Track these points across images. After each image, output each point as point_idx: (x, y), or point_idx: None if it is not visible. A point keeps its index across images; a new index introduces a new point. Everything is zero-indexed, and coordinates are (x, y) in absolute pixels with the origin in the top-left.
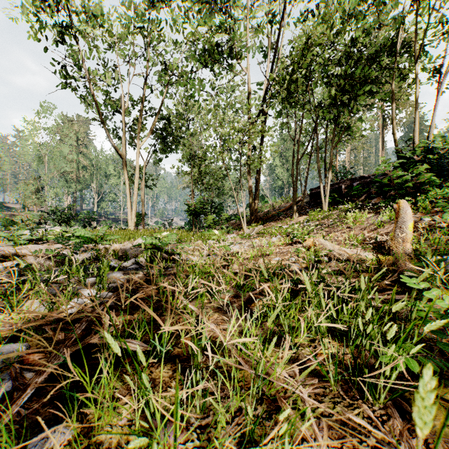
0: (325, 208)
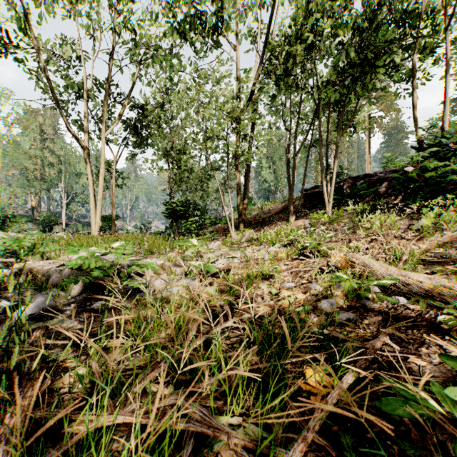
0: (329, 210)
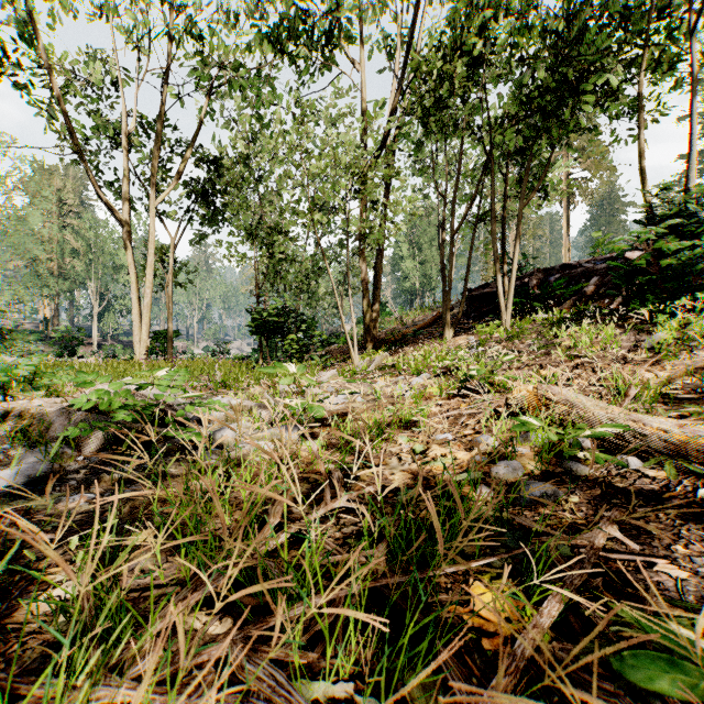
0: (507, 321)
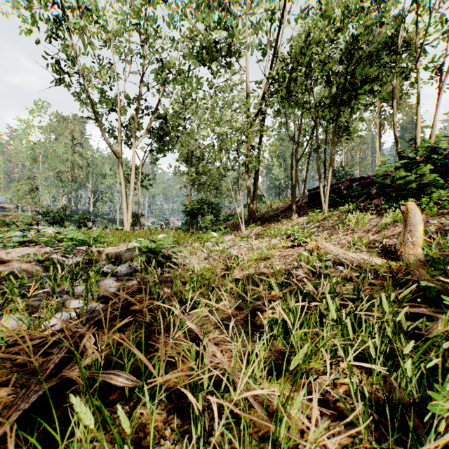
0: (325, 209)
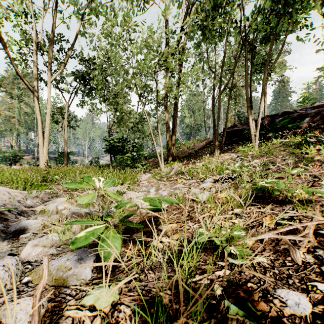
0: (256, 144)
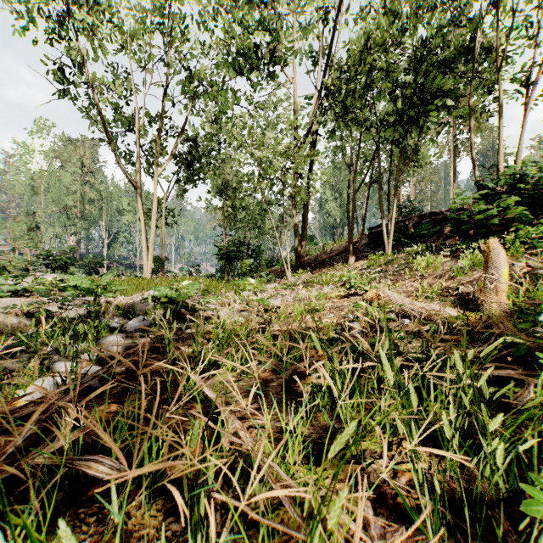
0: (389, 251)
